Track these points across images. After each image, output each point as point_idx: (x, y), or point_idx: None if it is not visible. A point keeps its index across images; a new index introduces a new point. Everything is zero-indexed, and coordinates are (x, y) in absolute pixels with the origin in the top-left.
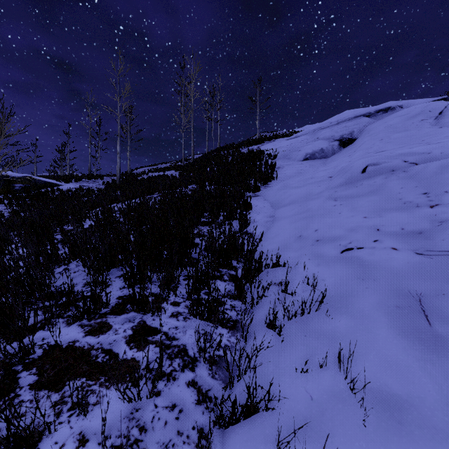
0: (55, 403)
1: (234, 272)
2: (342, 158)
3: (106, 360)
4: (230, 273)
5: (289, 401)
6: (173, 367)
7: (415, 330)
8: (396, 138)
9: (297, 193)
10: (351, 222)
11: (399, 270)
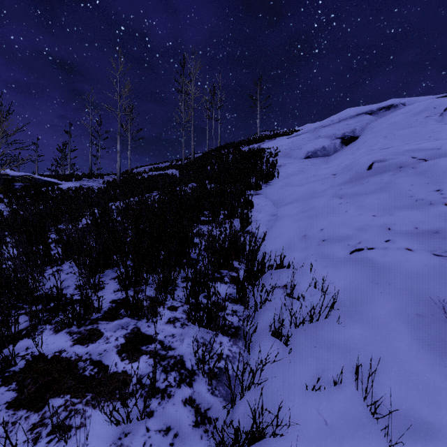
0: (33, 425)
1: (235, 274)
2: (344, 156)
3: (94, 374)
4: (231, 274)
5: (300, 425)
6: (168, 382)
7: (442, 343)
8: (400, 135)
9: (299, 191)
10: (359, 221)
11: (416, 273)
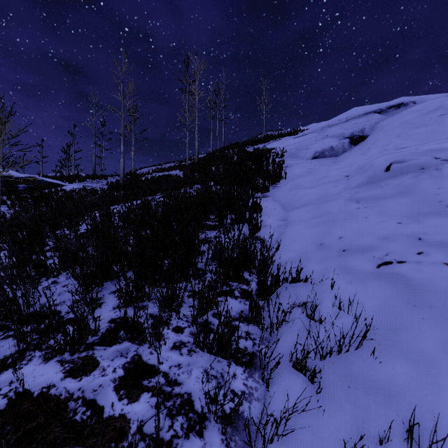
0: None
1: (246, 286)
2: (354, 156)
3: (86, 419)
4: (241, 287)
5: None
6: (174, 430)
7: None
8: (415, 134)
9: (310, 193)
10: (383, 229)
11: None
